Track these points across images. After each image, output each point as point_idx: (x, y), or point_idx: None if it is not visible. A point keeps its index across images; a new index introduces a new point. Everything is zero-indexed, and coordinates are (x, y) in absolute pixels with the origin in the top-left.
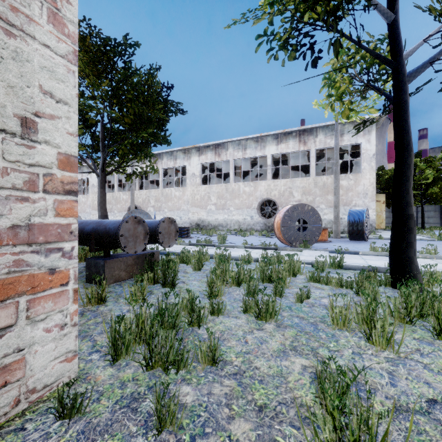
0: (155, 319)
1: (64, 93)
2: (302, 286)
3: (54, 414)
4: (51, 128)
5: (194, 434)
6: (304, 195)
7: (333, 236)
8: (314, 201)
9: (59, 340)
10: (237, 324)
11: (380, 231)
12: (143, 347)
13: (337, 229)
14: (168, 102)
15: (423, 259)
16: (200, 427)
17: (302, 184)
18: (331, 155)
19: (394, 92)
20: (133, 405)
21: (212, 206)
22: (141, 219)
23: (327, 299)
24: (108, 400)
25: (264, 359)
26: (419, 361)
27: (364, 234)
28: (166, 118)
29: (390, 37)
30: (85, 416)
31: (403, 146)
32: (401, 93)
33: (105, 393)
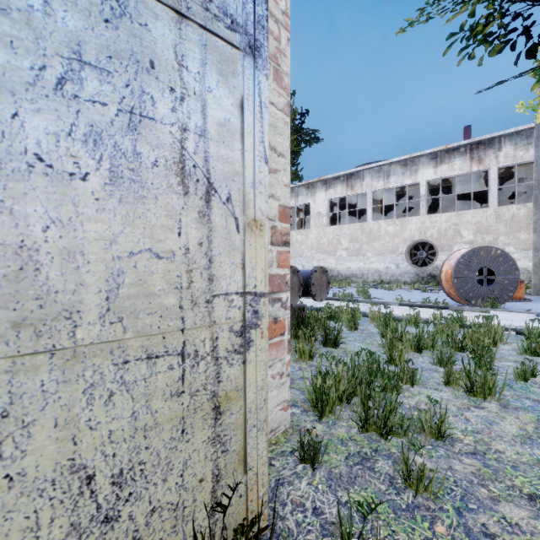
0: (349, 379)
1: (282, 146)
2: (515, 360)
3: (297, 456)
4: (275, 182)
5: (456, 507)
6: (478, 233)
7: (532, 292)
8: (496, 242)
9: (279, 388)
10: (443, 397)
11: None
12: (340, 408)
13: (539, 282)
14: (304, 131)
15: None
16: (460, 501)
17: (476, 219)
18: (523, 174)
19: None
20: (367, 464)
21: (342, 251)
22: (296, 269)
23: None
24: (336, 455)
25: (505, 443)
26: None
27: None
28: (300, 150)
29: None
30: (323, 465)
31: None
32: None
33: (329, 447)
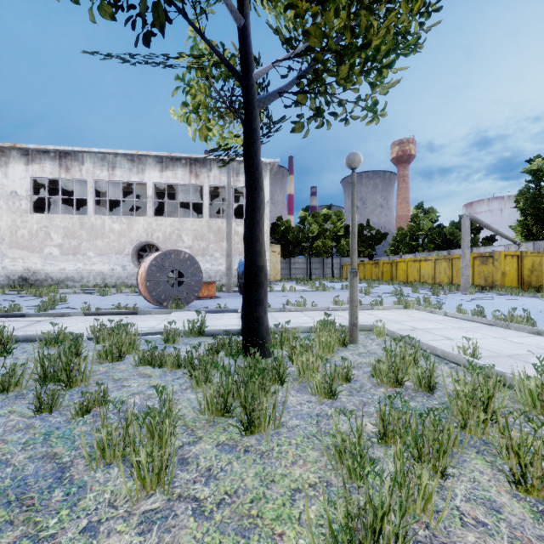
0: None
1: None
2: (119, 378)
3: None
4: None
5: None
6: (196, 240)
7: (226, 290)
8: (208, 248)
9: None
10: None
11: (277, 283)
12: None
13: (229, 282)
14: None
15: (294, 312)
16: None
17: (194, 227)
18: None
19: (245, 115)
20: None
21: (54, 248)
22: None
23: (141, 395)
24: None
25: None
26: (195, 497)
27: None
28: None
29: (241, 46)
30: None
31: (253, 183)
32: (251, 118)
33: None
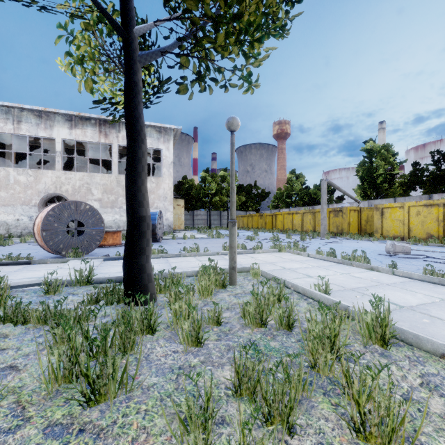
0: None
1: None
2: None
3: None
4: None
5: None
6: (105, 193)
7: None
8: (117, 201)
9: None
10: None
11: (181, 232)
12: None
13: None
14: None
15: (189, 257)
16: None
17: (103, 181)
18: None
19: (125, 68)
20: None
21: None
22: None
23: None
24: None
25: None
26: None
27: (157, 235)
28: None
29: None
30: None
31: (134, 136)
32: (132, 72)
33: None
